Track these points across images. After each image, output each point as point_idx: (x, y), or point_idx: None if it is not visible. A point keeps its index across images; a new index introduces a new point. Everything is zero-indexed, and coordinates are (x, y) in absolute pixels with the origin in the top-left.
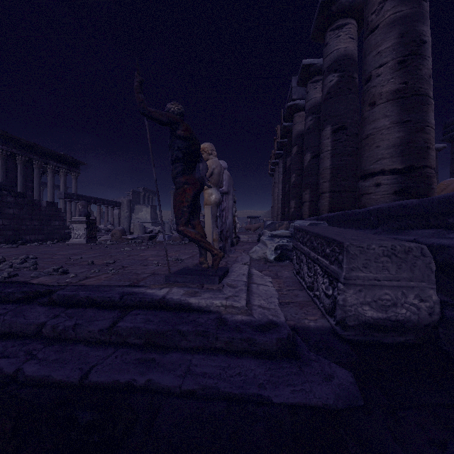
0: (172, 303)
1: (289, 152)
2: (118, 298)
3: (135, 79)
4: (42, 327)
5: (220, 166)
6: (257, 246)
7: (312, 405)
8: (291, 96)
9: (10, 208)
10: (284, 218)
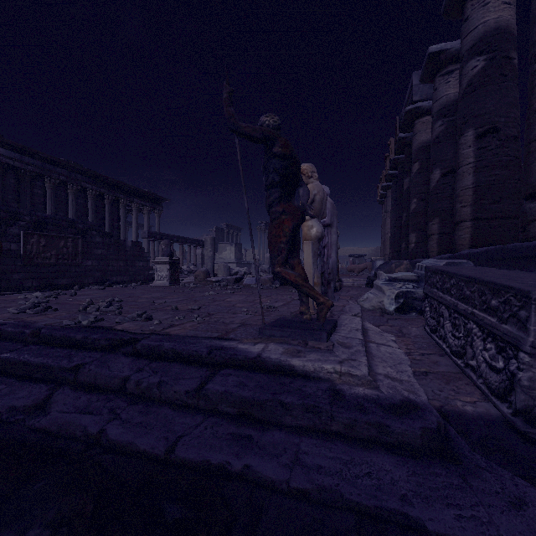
0: (269, 363)
1: (407, 171)
2: (206, 353)
3: (224, 91)
4: (126, 381)
5: (322, 191)
6: (369, 292)
7: None
8: (410, 97)
9: (99, 248)
10: (400, 256)
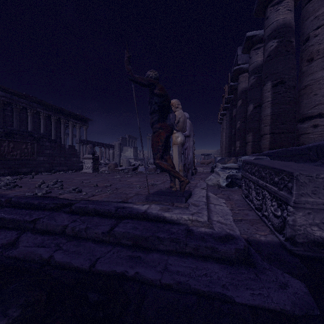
0: (151, 216)
1: (235, 104)
2: (114, 210)
3: (125, 55)
4: (65, 228)
5: (184, 116)
6: (211, 175)
7: (270, 308)
8: (236, 62)
9: (48, 149)
10: (231, 155)
